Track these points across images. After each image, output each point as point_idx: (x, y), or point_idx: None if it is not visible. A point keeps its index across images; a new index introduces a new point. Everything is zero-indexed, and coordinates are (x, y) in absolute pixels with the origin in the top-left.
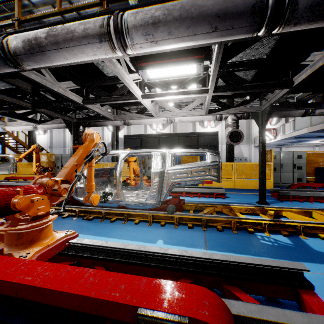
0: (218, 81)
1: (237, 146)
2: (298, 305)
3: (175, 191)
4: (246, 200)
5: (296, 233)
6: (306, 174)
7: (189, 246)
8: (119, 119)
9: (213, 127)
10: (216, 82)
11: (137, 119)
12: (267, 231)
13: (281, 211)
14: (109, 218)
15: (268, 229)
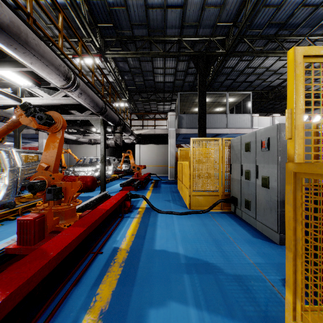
0: None
1: None
2: None
3: None
4: None
5: None
6: None
7: None
8: None
9: None
10: None
11: None
12: None
13: None
14: None
15: None
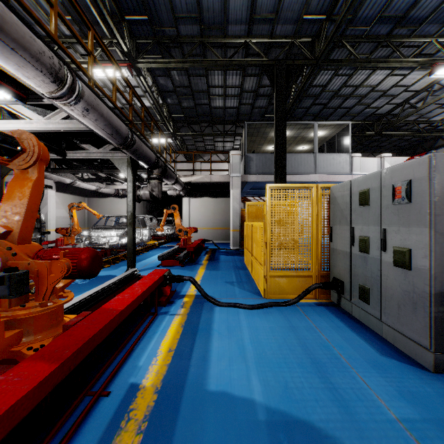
0: None
1: None
2: None
3: None
4: None
5: None
6: None
7: None
8: None
9: None
10: None
11: None
12: None
13: None
14: None
15: None
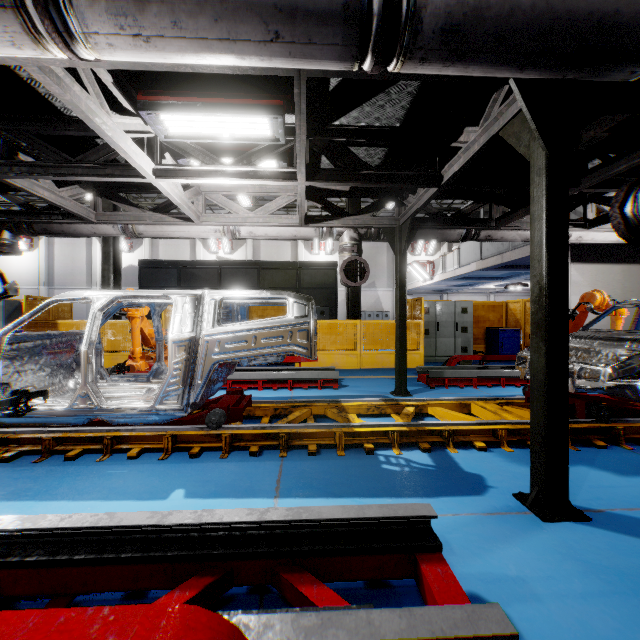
0: (321, 160)
1: (373, 291)
2: (417, 585)
3: (242, 378)
4: (375, 390)
5: (444, 443)
6: (474, 340)
7: (241, 496)
8: (111, 222)
9: (330, 253)
10: (318, 163)
11: (155, 225)
12: (396, 446)
13: (426, 406)
14: (66, 451)
15: (399, 441)
